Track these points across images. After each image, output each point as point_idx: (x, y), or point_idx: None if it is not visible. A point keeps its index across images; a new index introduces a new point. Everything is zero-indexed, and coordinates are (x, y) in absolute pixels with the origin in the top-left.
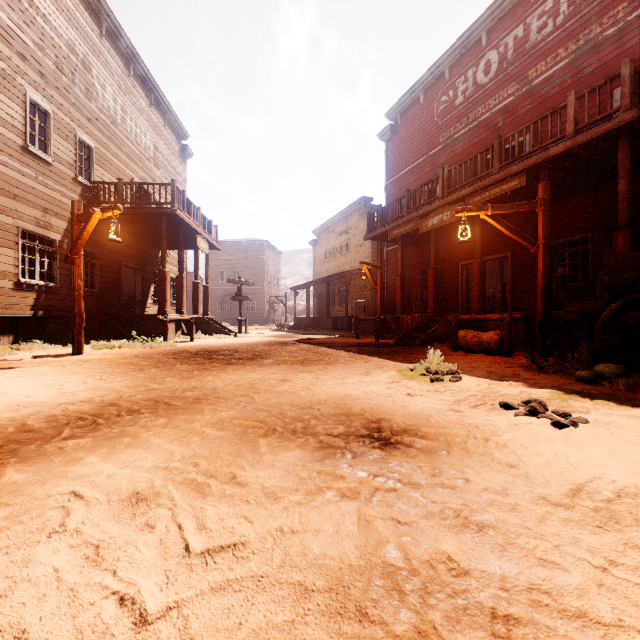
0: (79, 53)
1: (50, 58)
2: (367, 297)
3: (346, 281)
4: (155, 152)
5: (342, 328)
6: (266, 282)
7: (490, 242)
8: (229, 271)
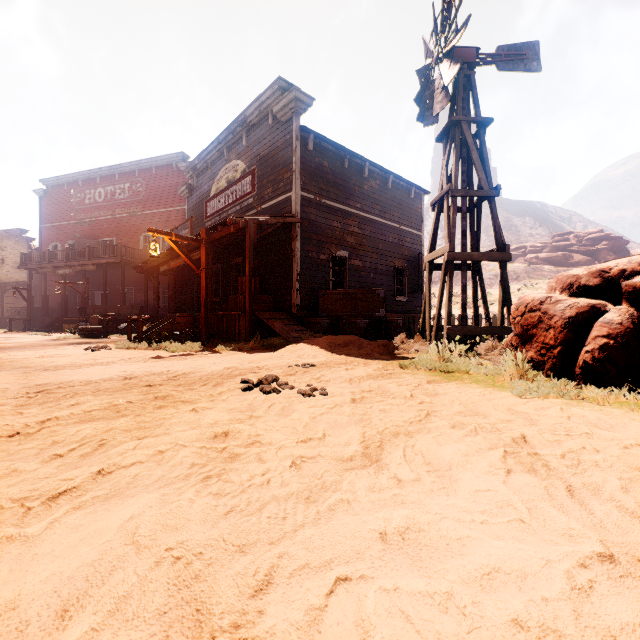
0: None
1: None
2: (24, 303)
3: (2, 291)
4: None
5: None
6: None
7: (101, 282)
8: None
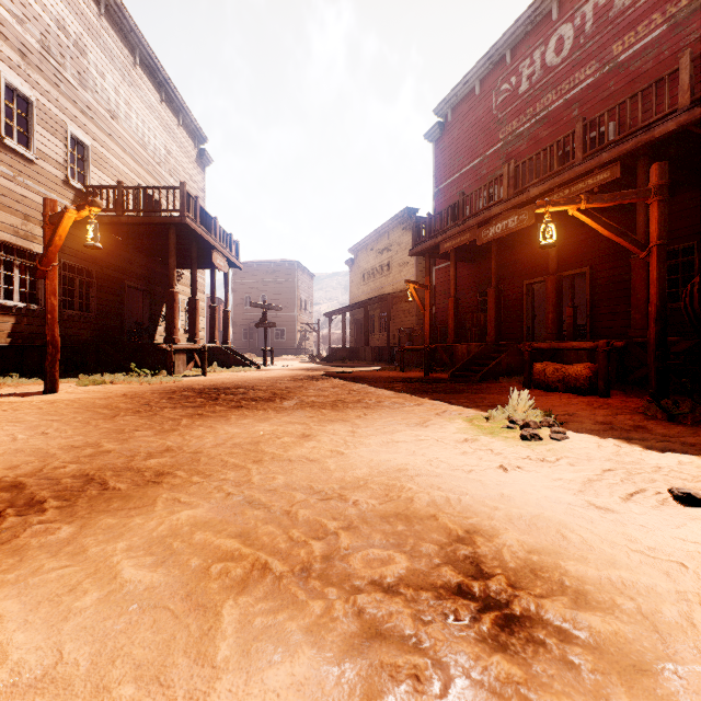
0: (71, 32)
1: (33, 35)
2: (412, 324)
3: (388, 305)
4: (167, 156)
5: (383, 359)
6: (297, 308)
7: (563, 256)
8: (256, 296)
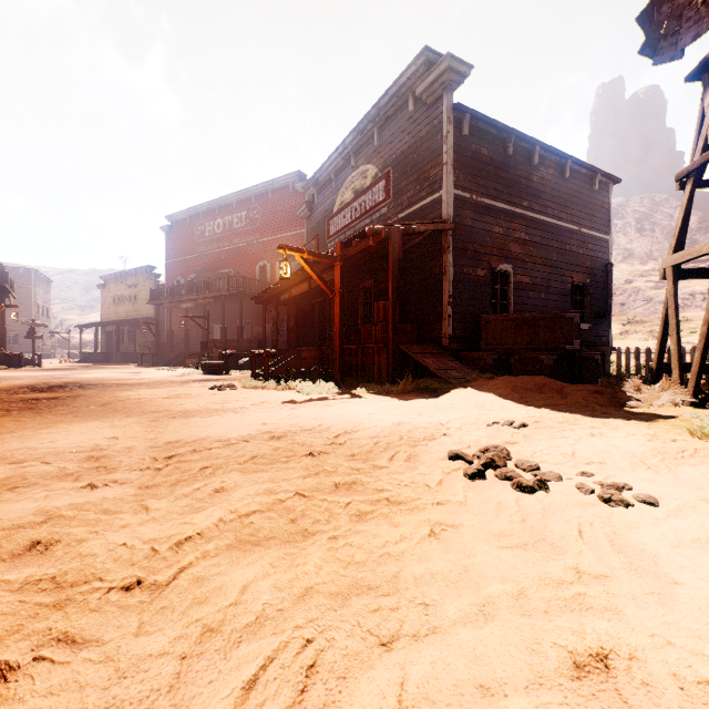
0: None
1: None
2: (153, 338)
3: (135, 327)
4: None
5: (131, 361)
6: (34, 314)
7: (220, 315)
8: None
